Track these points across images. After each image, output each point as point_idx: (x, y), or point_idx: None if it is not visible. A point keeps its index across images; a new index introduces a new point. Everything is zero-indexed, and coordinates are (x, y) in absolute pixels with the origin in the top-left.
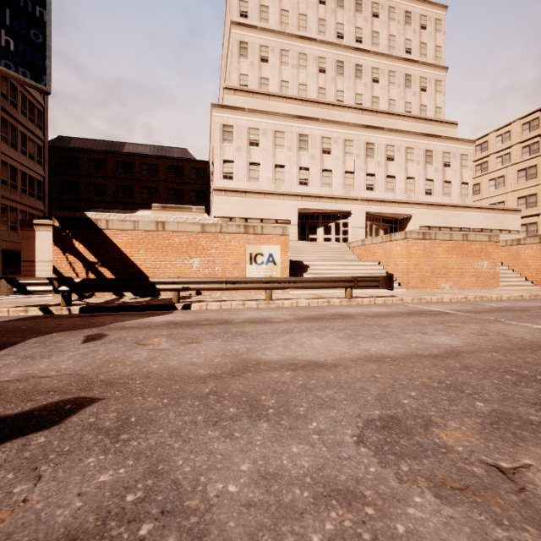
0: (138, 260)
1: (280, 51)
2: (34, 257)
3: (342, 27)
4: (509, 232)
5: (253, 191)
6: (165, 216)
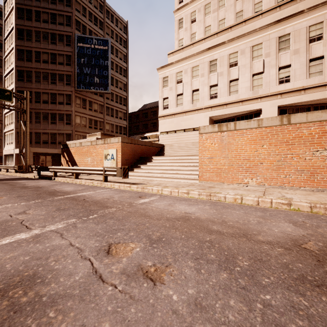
0: (76, 159)
1: (204, 7)
2: None
3: None
4: None
5: (178, 112)
6: (82, 140)
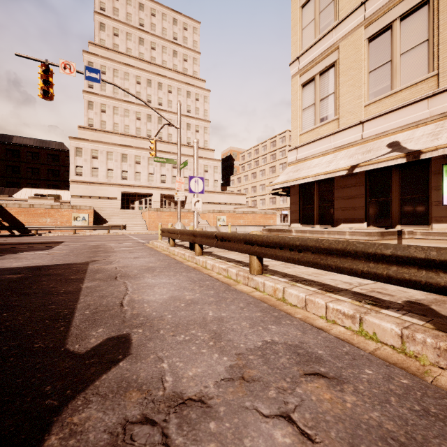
0: (21, 219)
1: (113, 107)
2: None
3: (151, 97)
4: (240, 205)
5: (94, 182)
6: (34, 202)
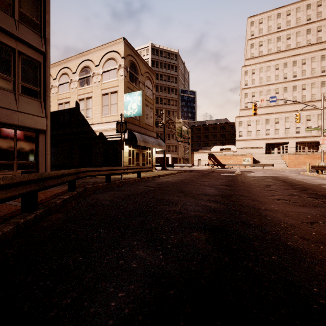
0: (221, 161)
1: (259, 92)
2: (194, 160)
3: (286, 74)
4: None
5: (248, 139)
6: (226, 153)
